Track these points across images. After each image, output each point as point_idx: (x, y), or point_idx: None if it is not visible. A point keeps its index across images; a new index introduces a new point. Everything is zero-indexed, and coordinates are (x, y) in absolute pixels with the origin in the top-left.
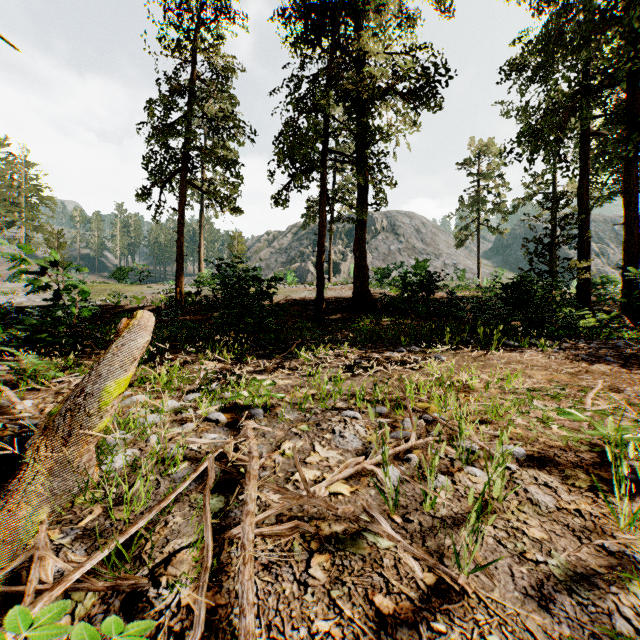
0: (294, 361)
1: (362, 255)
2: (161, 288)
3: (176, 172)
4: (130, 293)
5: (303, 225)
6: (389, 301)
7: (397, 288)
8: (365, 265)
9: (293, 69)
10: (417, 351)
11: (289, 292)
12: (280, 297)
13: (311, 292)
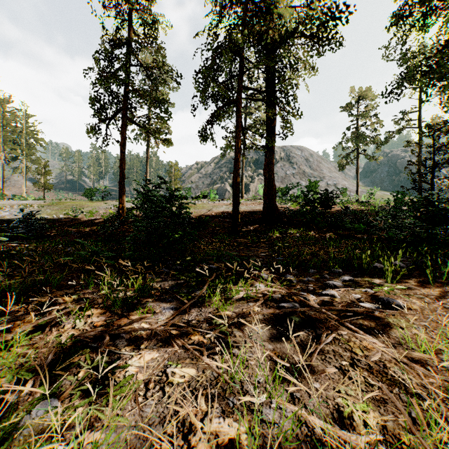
0: (206, 305)
1: (271, 176)
2: (114, 204)
3: (119, 111)
4: (89, 208)
5: (222, 156)
6: (292, 214)
7: (296, 203)
8: (273, 185)
9: (212, 16)
10: (353, 284)
11: (211, 207)
12: (203, 211)
13: (228, 207)
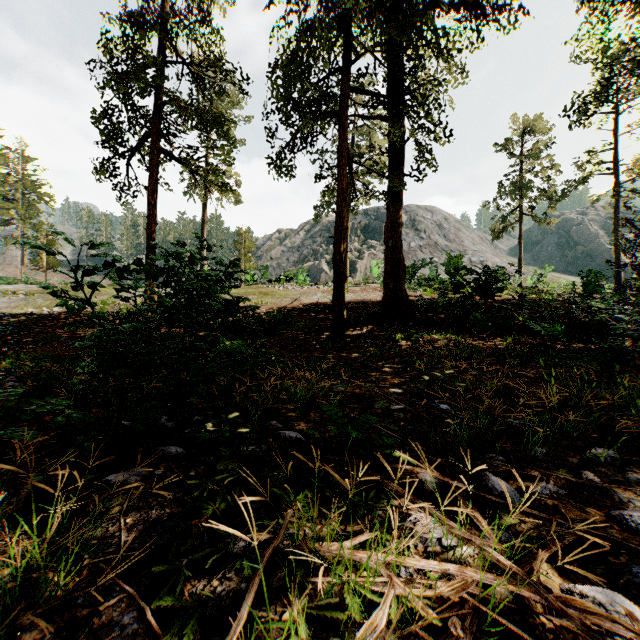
0: None
1: (396, 244)
2: None
3: (147, 138)
4: (106, 296)
5: (316, 218)
6: (430, 307)
7: (431, 289)
8: (401, 258)
9: None
10: None
11: (298, 294)
12: (286, 301)
13: (325, 294)
